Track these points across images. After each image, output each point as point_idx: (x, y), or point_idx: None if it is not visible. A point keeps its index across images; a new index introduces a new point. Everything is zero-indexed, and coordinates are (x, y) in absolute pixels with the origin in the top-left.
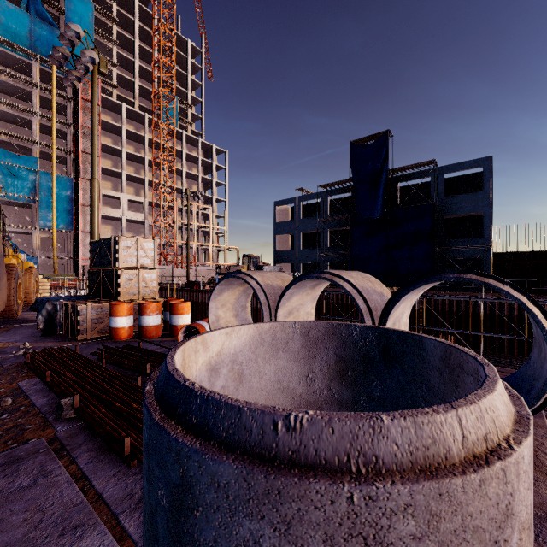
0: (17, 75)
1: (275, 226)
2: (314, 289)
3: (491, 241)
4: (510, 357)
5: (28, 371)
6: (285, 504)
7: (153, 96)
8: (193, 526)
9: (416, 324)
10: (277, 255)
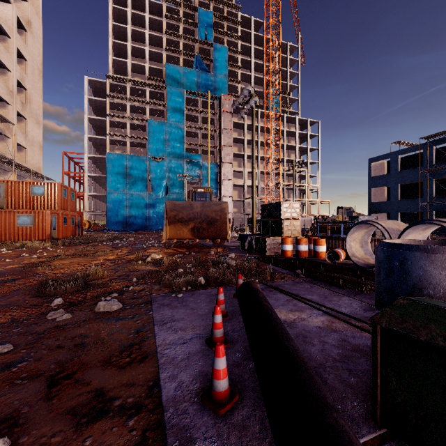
0: (192, 109)
1: (370, 180)
2: (424, 231)
3: None
4: None
5: (264, 263)
6: (431, 257)
7: (265, 96)
8: (407, 265)
9: None
10: (371, 206)
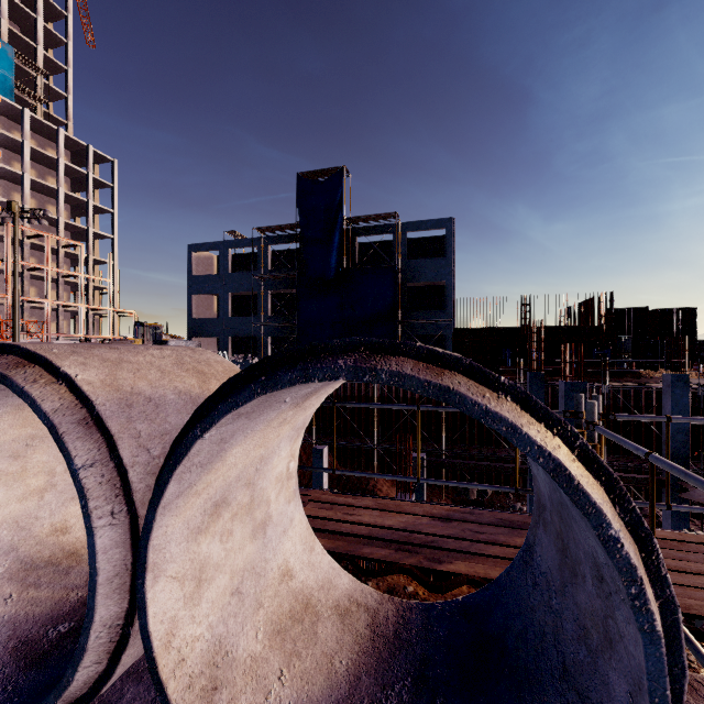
0: None
1: (190, 281)
2: None
3: (453, 315)
4: (471, 448)
5: None
6: None
7: None
8: None
9: (375, 417)
10: (193, 325)
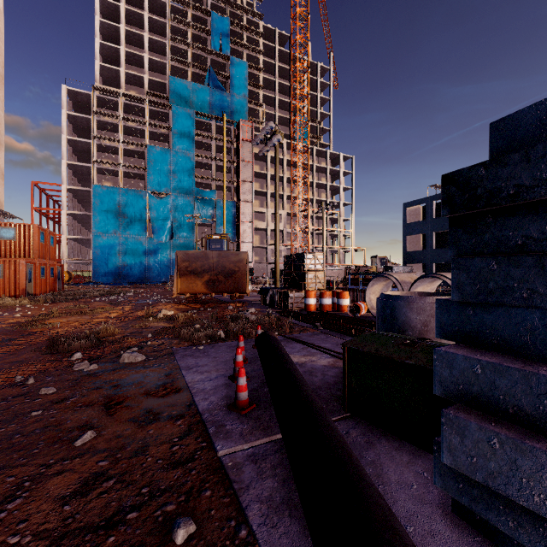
0: (204, 135)
1: (405, 227)
2: (432, 283)
3: None
4: None
5: (286, 317)
6: (410, 305)
7: (291, 125)
8: (395, 312)
9: None
10: (407, 256)
